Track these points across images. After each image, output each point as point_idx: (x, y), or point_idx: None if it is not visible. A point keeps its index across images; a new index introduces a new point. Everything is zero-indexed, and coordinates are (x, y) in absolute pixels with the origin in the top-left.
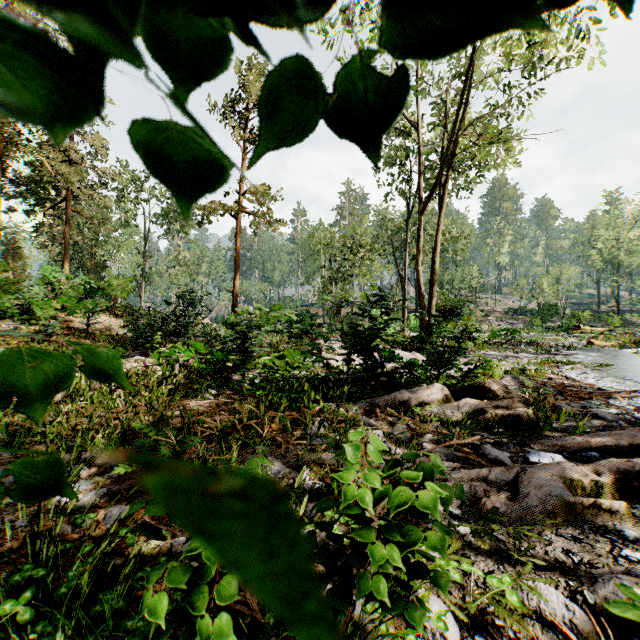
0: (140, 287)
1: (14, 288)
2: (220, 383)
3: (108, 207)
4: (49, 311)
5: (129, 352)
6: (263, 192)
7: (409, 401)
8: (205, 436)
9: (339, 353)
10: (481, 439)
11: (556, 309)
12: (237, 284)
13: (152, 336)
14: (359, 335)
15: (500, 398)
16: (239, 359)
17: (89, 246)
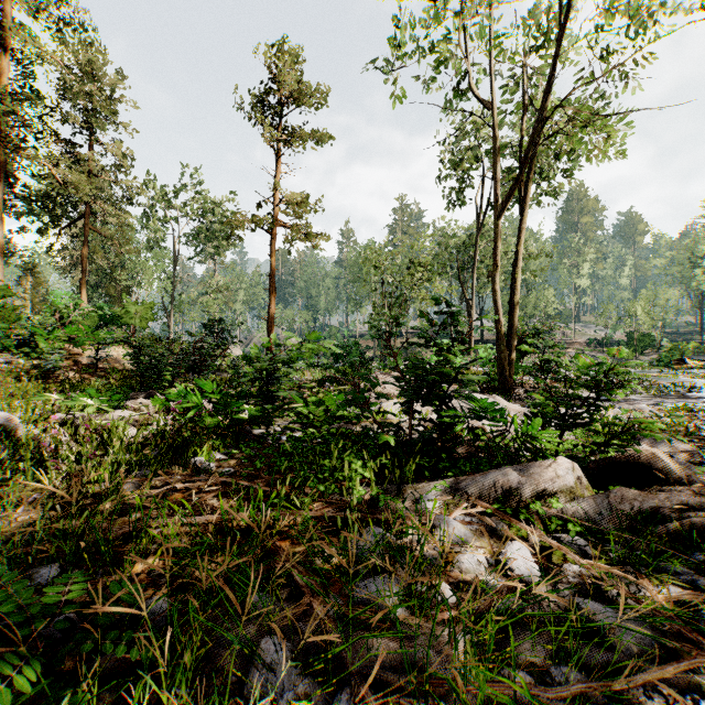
0: (168, 316)
1: (14, 316)
2: (234, 440)
3: (129, 224)
4: (54, 343)
5: (133, 393)
6: (303, 201)
7: (520, 489)
8: (172, 556)
9: (395, 395)
10: (694, 593)
11: (650, 340)
12: (273, 311)
13: (161, 373)
14: (431, 377)
15: (669, 483)
16: (256, 409)
17: (113, 270)
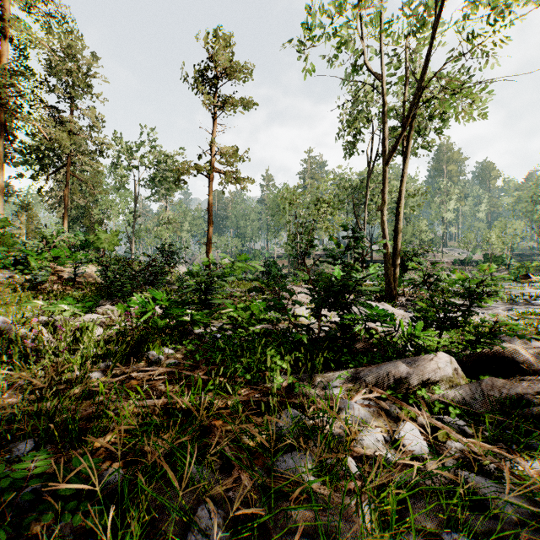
0: (131, 242)
1: (11, 241)
2: (180, 337)
3: (100, 171)
4: (42, 262)
5: (102, 301)
6: (233, 153)
7: (408, 378)
8: (127, 433)
9: (305, 302)
10: None
11: (502, 260)
12: (210, 237)
13: (123, 285)
14: (335, 288)
15: (528, 373)
16: (196, 314)
17: (88, 207)
